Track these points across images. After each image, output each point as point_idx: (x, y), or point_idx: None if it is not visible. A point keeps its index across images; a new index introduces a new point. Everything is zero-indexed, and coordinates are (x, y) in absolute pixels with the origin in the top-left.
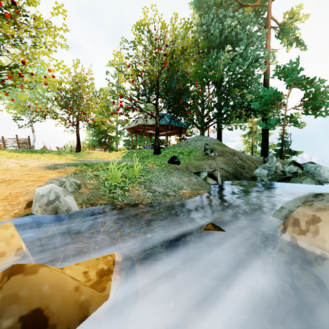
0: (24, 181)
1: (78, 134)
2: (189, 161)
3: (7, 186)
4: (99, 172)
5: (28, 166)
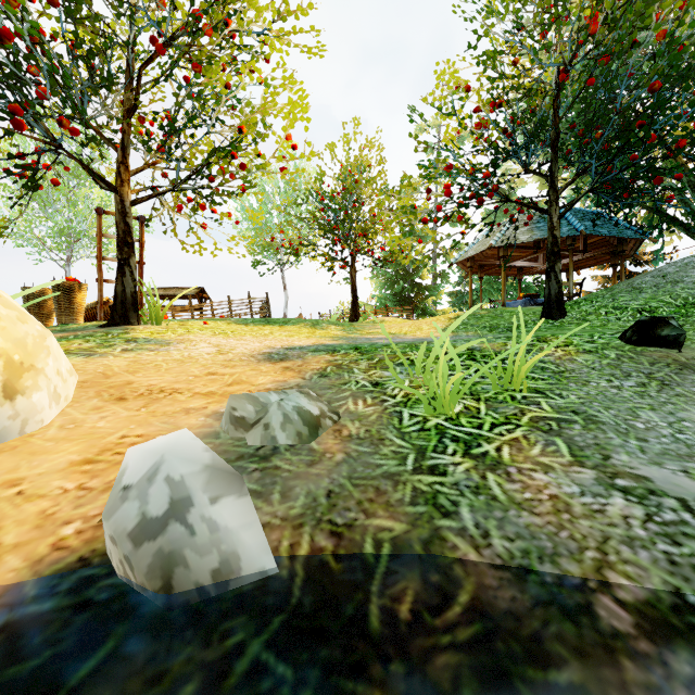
0: (190, 394)
1: (354, 284)
2: None
3: (139, 409)
4: (387, 374)
5: (231, 352)
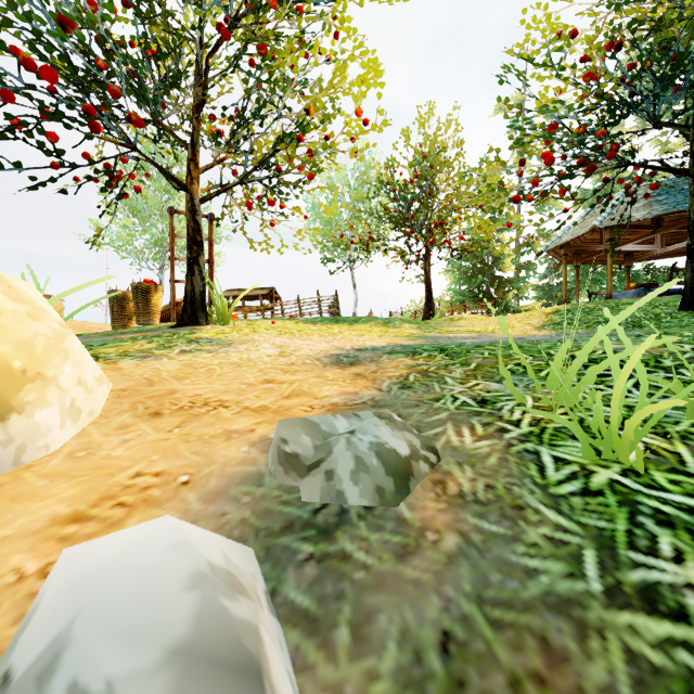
0: (237, 409)
1: (428, 279)
2: None
3: (171, 430)
4: (494, 386)
5: (294, 354)
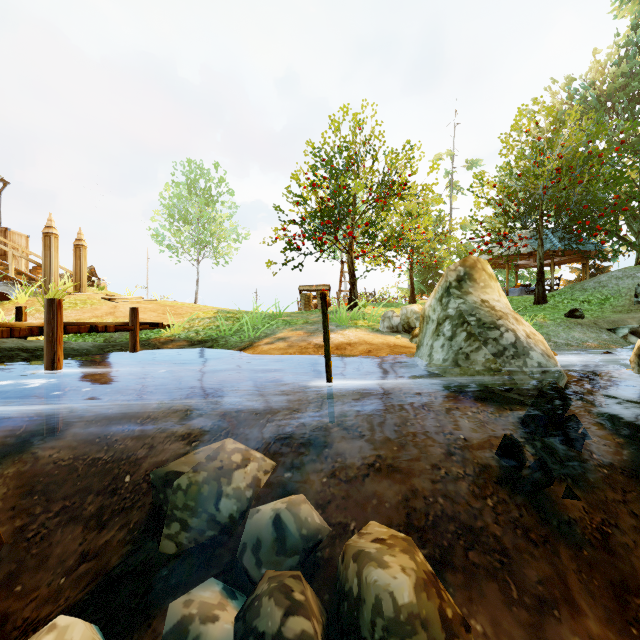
0: None
1: (412, 281)
2: (600, 314)
3: None
4: None
5: None
